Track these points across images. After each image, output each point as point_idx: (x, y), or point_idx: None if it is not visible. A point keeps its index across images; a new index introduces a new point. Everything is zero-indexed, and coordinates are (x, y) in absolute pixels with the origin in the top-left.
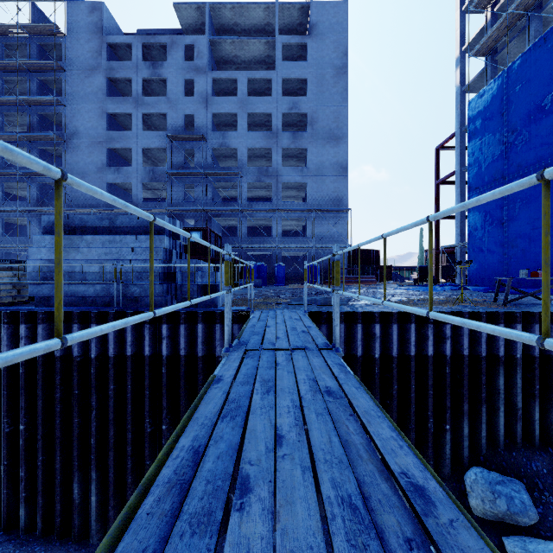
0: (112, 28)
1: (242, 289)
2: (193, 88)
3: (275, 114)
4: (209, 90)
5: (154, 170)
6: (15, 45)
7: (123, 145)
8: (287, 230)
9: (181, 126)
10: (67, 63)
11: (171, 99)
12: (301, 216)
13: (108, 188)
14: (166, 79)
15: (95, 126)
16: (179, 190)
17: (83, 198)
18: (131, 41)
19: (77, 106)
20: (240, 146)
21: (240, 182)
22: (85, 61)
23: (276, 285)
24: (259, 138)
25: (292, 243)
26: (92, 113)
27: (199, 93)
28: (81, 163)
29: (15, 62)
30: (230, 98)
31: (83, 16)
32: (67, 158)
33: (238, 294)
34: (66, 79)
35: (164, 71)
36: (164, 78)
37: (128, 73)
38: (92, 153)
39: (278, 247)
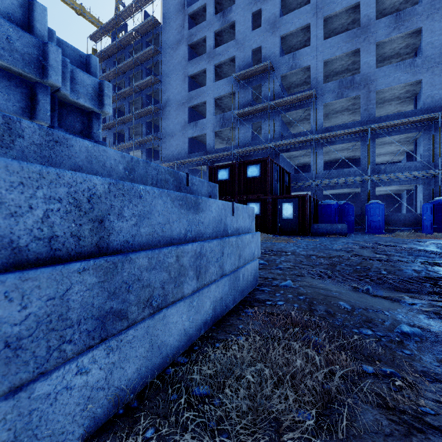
0: (194, 2)
1: (314, 238)
2: (261, 24)
3: (364, 1)
4: (277, 12)
5: (223, 116)
6: (136, 50)
7: (200, 100)
8: (378, 162)
9: (248, 64)
10: (163, 46)
11: (239, 40)
12: (409, 131)
13: (190, 143)
14: (235, 25)
15: (180, 91)
16: (246, 131)
17: (172, 154)
18: (205, 2)
19: (168, 79)
20: (314, 61)
21: (314, 106)
22: (173, 39)
23: (367, 232)
24: (340, 42)
25: (393, 172)
26: (178, 80)
27: (266, 21)
28: (171, 126)
29: (132, 60)
30: (301, 9)
31: (172, 2)
32: (163, 124)
33: (301, 254)
34: (162, 59)
35: (232, 15)
36: (232, 22)
37: (203, 32)
38: (178, 115)
39: (370, 180)
